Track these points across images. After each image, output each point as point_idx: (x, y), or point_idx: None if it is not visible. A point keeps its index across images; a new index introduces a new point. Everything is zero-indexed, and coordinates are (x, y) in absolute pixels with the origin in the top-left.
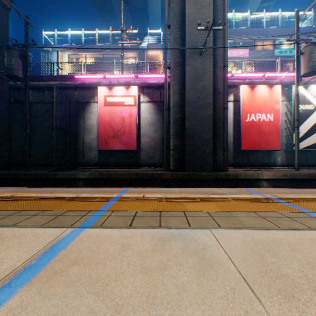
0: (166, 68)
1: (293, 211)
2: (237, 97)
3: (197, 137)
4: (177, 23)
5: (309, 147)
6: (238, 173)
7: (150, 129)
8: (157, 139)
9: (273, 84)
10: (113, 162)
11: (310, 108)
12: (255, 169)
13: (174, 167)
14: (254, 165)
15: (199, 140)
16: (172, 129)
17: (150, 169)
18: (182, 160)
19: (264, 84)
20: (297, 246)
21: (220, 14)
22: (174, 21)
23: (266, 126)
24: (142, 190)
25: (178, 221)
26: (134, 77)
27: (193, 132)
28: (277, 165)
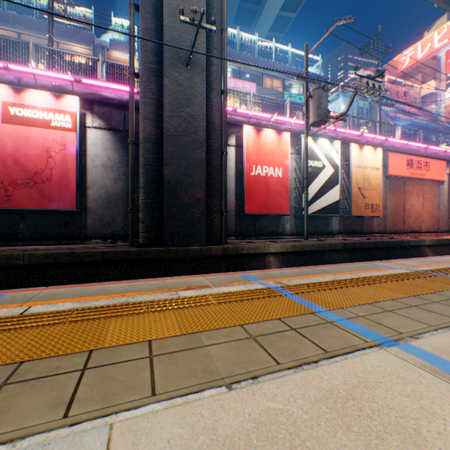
0: (133, 76)
1: (302, 313)
2: (240, 141)
3: (183, 192)
4: (152, 5)
5: (318, 212)
6: (240, 246)
7: (107, 175)
8: (120, 193)
9: (282, 131)
10: (27, 232)
11: (319, 165)
12: (262, 240)
13: (146, 239)
14: (261, 234)
15: (185, 197)
16: (142, 177)
17: (105, 244)
18: (160, 229)
19: (273, 128)
20: (308, 436)
21: (217, 15)
22: (145, 1)
23: (275, 183)
24: (39, 294)
25: (44, 398)
26: (71, 78)
27: (176, 184)
28: (287, 233)
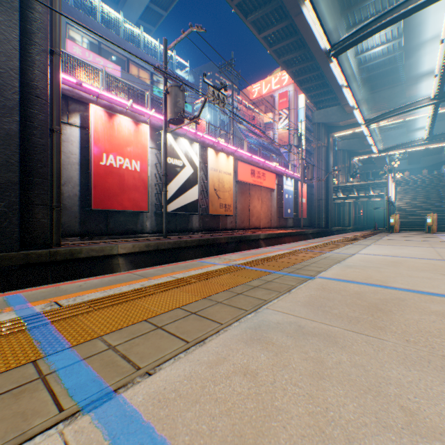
0: None
1: (10, 367)
2: (88, 122)
3: None
4: None
5: (179, 210)
6: (77, 249)
7: None
8: None
9: (141, 122)
10: None
11: (180, 164)
12: (116, 239)
13: None
14: (116, 233)
15: None
16: None
17: None
18: None
19: (131, 117)
20: None
21: None
22: None
23: (132, 177)
24: None
25: None
26: None
27: None
28: (147, 231)
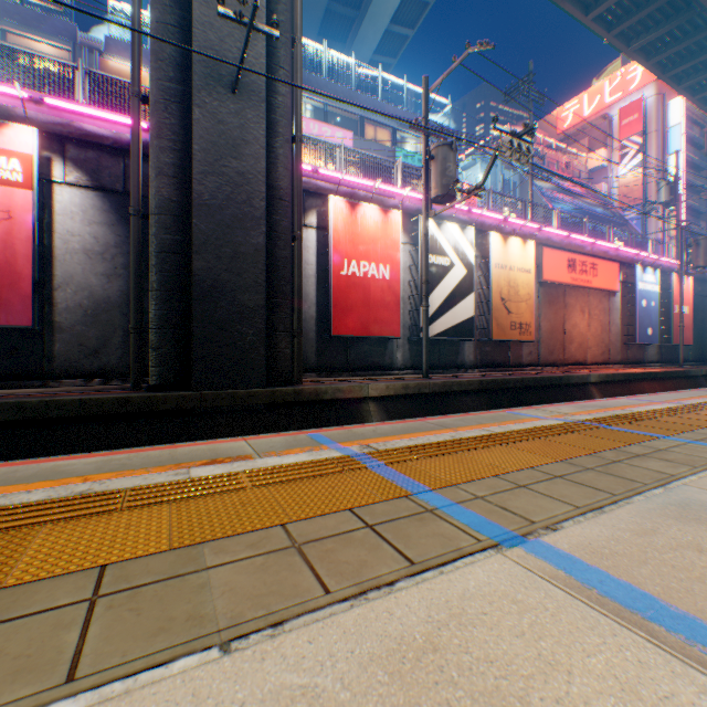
0: (138, 99)
1: (390, 497)
2: (325, 220)
3: (227, 299)
4: None
5: (444, 334)
6: (322, 388)
7: (92, 267)
8: (117, 299)
9: (390, 207)
10: None
11: (446, 263)
12: (359, 377)
13: (161, 378)
14: (358, 368)
15: (231, 308)
16: (155, 272)
17: (87, 387)
18: (187, 360)
19: (376, 203)
20: None
21: (286, 14)
22: None
23: (379, 288)
24: None
25: None
26: (22, 93)
27: (215, 286)
28: (397, 367)
